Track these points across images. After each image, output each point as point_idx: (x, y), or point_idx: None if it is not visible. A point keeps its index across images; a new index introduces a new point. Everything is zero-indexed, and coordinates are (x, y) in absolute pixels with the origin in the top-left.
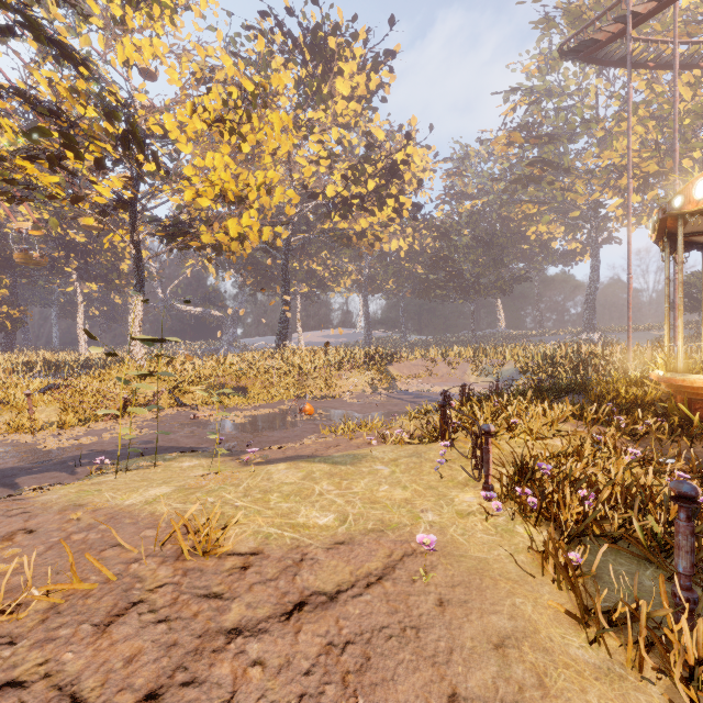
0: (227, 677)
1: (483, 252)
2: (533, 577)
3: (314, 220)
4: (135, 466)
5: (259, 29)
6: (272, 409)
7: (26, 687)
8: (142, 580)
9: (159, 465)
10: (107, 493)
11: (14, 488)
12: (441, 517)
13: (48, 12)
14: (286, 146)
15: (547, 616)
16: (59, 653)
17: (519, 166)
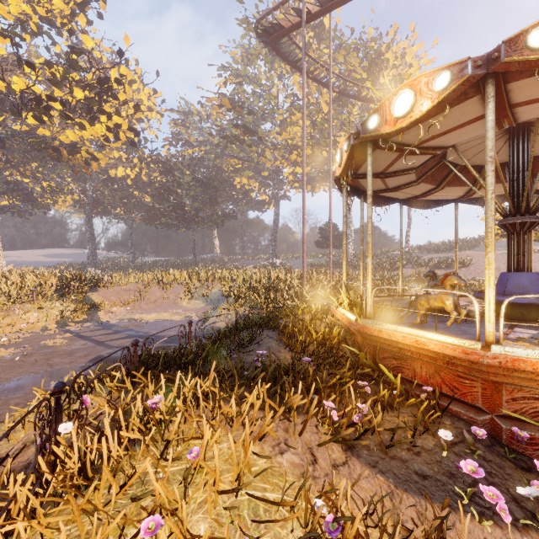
0: None
1: (202, 190)
2: None
3: None
4: None
5: None
6: None
7: None
8: None
9: None
10: None
11: None
12: None
13: None
14: None
15: None
16: None
17: (228, 127)
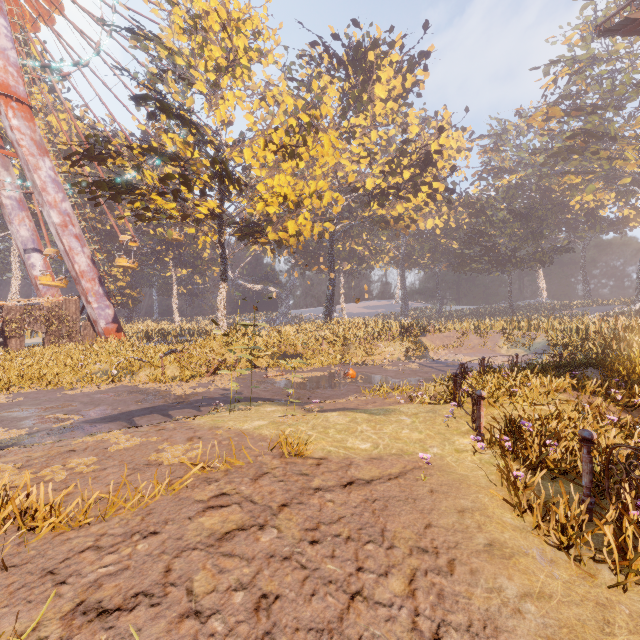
0: (317, 504)
1: (520, 225)
2: (495, 486)
3: (355, 206)
4: (237, 408)
5: (310, 55)
6: (323, 372)
7: (231, 496)
8: (266, 464)
9: (252, 408)
10: (230, 422)
11: (170, 417)
12: (442, 451)
13: (169, 88)
14: (333, 160)
15: (496, 504)
16: (239, 487)
17: (559, 138)
